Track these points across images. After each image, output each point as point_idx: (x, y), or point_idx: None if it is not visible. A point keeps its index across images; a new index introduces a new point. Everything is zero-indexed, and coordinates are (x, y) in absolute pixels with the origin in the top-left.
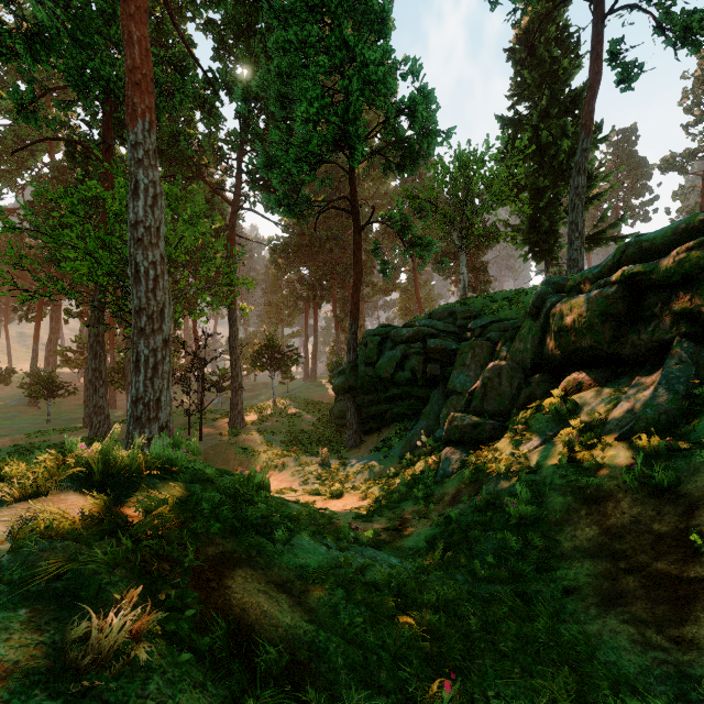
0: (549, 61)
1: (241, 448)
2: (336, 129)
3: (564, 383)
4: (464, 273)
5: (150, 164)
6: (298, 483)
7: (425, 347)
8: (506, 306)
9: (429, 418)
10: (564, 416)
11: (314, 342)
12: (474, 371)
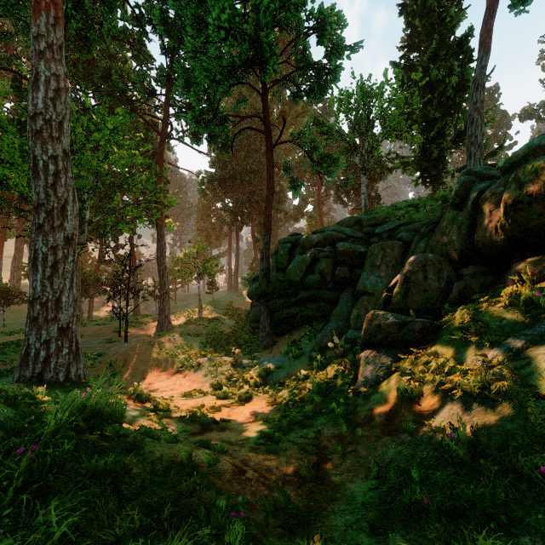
0: (438, 10)
1: (161, 349)
2: (248, 47)
3: (519, 270)
4: (365, 193)
5: (53, 57)
6: (209, 384)
7: (334, 250)
8: (412, 211)
9: (339, 319)
10: (544, 308)
11: (235, 259)
12: (385, 271)
